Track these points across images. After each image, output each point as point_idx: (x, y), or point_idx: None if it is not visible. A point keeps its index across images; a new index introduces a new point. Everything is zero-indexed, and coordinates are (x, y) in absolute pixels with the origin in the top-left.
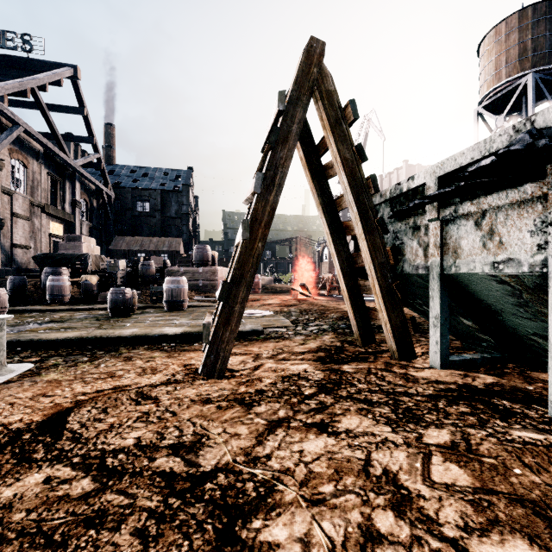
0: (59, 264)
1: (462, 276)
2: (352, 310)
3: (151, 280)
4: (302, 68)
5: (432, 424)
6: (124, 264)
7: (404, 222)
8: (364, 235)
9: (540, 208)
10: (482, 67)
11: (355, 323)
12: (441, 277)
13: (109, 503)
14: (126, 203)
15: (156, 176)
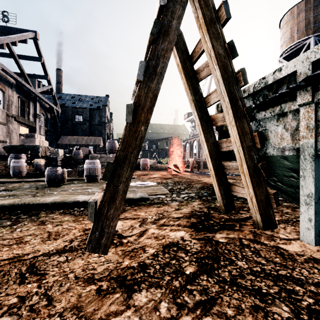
0: (21, 152)
1: None
2: (217, 184)
3: (80, 162)
4: None
5: None
6: (62, 152)
7: (268, 111)
8: (234, 122)
9: None
10: (282, 34)
11: (220, 195)
12: (315, 157)
13: None
14: (68, 116)
15: (87, 100)
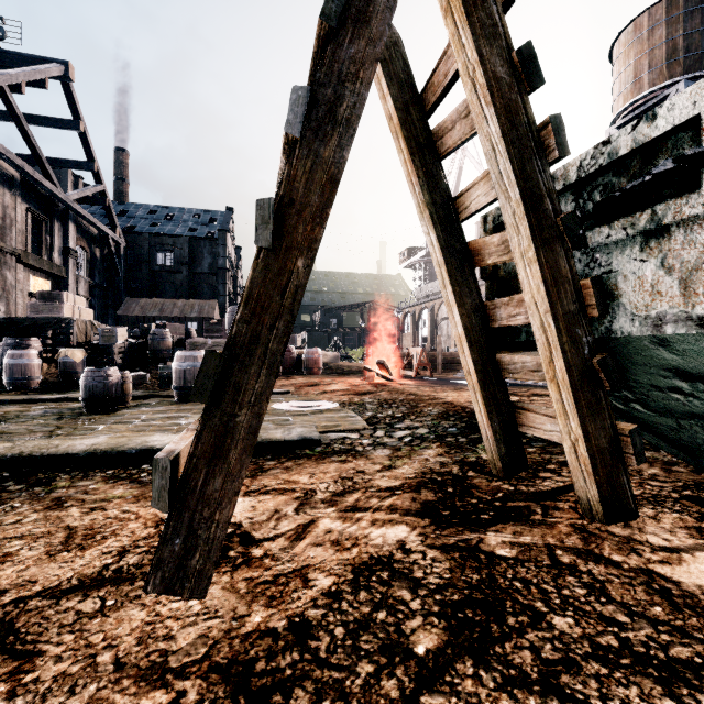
0: (29, 333)
1: None
2: (485, 409)
3: (165, 357)
4: None
5: None
6: (126, 333)
7: (618, 225)
8: (535, 251)
9: None
10: (616, 74)
11: (491, 435)
12: None
13: None
14: (142, 253)
15: (184, 218)
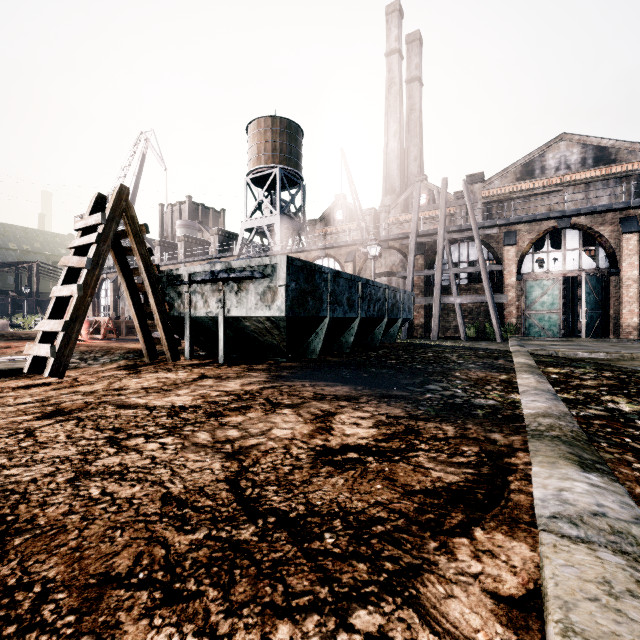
0: None
1: (198, 318)
2: (143, 339)
3: None
4: (116, 201)
5: (181, 370)
6: None
7: (174, 290)
8: (153, 296)
9: (218, 295)
10: (250, 146)
11: (146, 347)
12: (190, 318)
13: (57, 400)
14: None
15: None
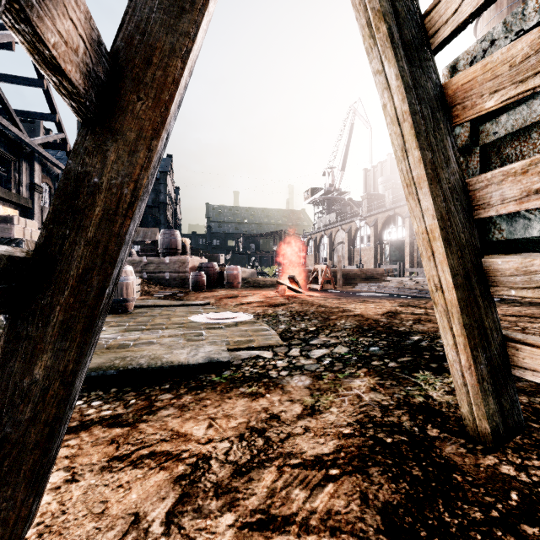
0: None
1: None
2: (468, 343)
3: None
4: None
5: None
6: None
7: None
8: None
9: None
10: None
11: (475, 382)
12: None
13: None
14: None
15: None
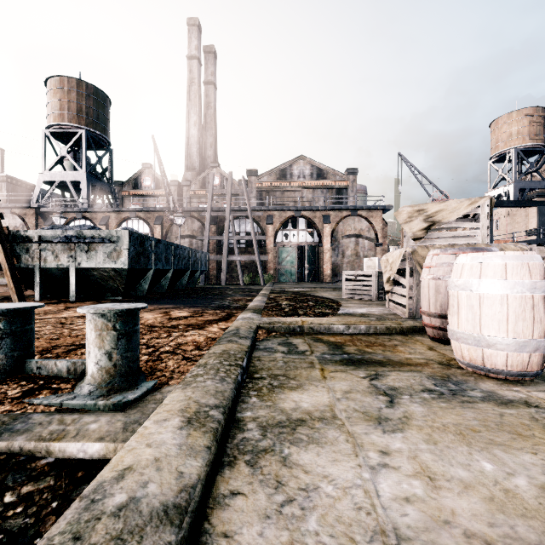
0: None
1: (48, 268)
2: None
3: None
4: None
5: None
6: None
7: (22, 247)
8: (3, 251)
9: (69, 252)
10: (50, 100)
11: None
12: (40, 269)
13: None
14: None
15: None
